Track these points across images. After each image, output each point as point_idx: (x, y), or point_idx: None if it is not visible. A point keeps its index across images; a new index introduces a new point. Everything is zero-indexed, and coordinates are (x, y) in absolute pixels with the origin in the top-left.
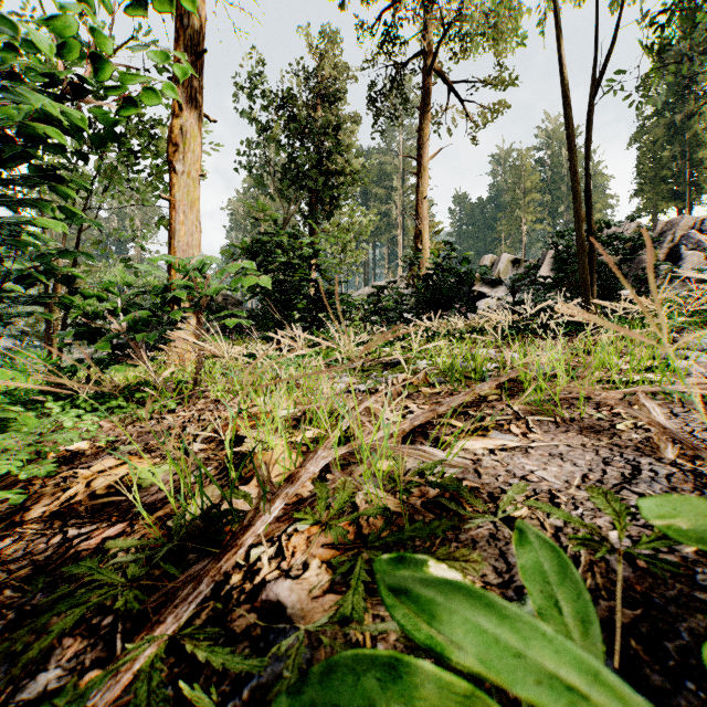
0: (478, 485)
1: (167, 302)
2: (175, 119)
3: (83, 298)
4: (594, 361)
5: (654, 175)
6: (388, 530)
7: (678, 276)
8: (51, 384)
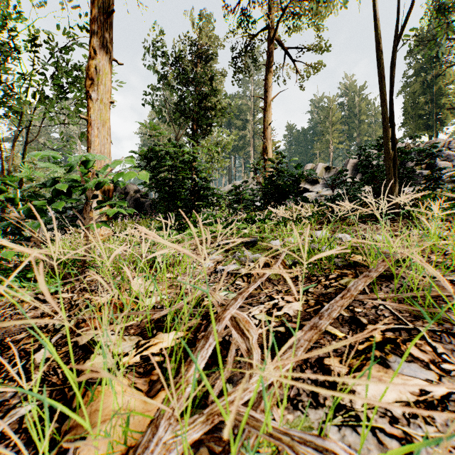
0: None
1: (58, 193)
2: (91, 61)
3: None
4: None
5: (414, 113)
6: None
7: None
8: None
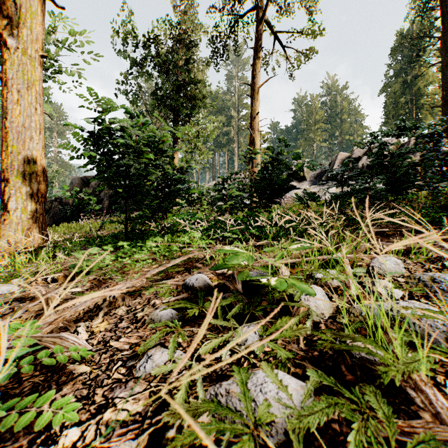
0: None
1: None
2: None
3: None
4: None
5: (395, 113)
6: None
7: None
8: None
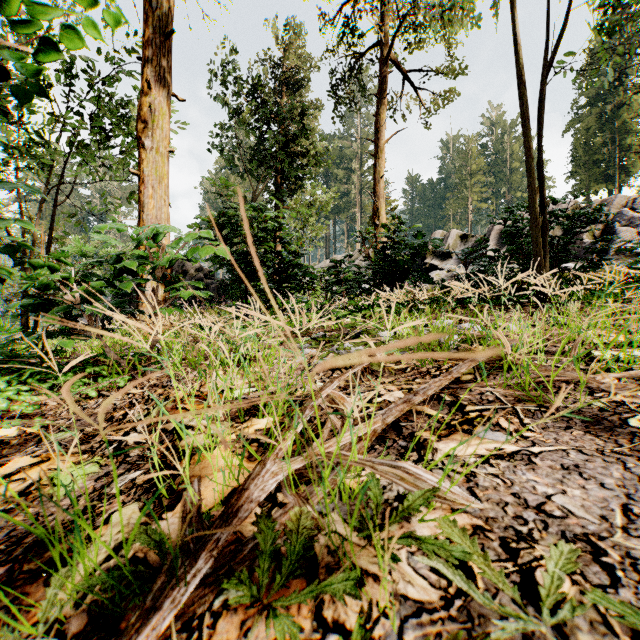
0: (482, 522)
1: (121, 272)
2: (143, 97)
3: (33, 268)
4: (580, 339)
5: (587, 159)
6: (361, 614)
7: (628, 249)
8: (6, 357)
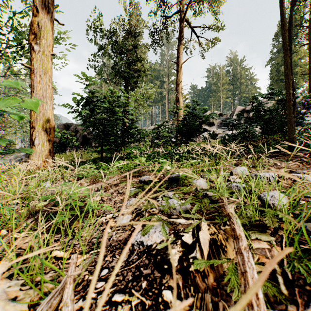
0: None
1: None
2: (33, 18)
3: None
4: None
5: (277, 78)
6: None
7: None
8: None
